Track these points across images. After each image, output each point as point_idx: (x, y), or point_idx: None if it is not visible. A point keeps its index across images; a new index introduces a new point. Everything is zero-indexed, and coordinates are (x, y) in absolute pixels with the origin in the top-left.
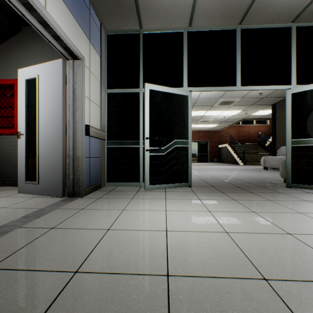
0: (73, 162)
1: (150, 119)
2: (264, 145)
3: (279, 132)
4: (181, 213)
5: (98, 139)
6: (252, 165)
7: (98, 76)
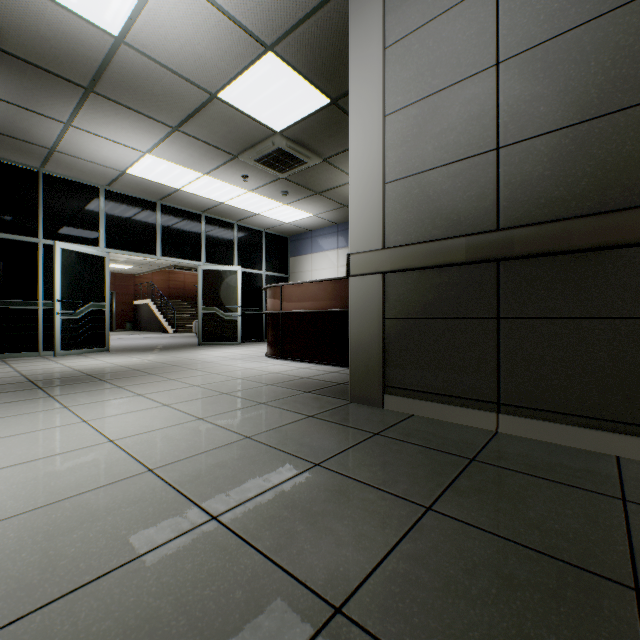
0: None
1: (62, 280)
2: None
3: None
4: (115, 359)
5: None
6: (187, 332)
7: None
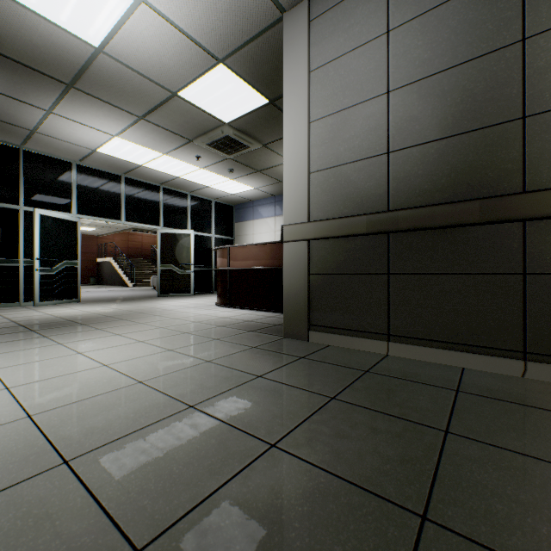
0: None
1: (40, 241)
2: None
3: None
4: (88, 308)
5: None
6: (145, 286)
7: None
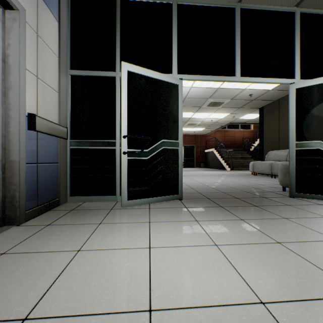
0: (3, 170)
1: (129, 111)
2: (250, 149)
3: (267, 136)
4: (174, 253)
5: (54, 137)
6: (239, 170)
7: (55, 48)
